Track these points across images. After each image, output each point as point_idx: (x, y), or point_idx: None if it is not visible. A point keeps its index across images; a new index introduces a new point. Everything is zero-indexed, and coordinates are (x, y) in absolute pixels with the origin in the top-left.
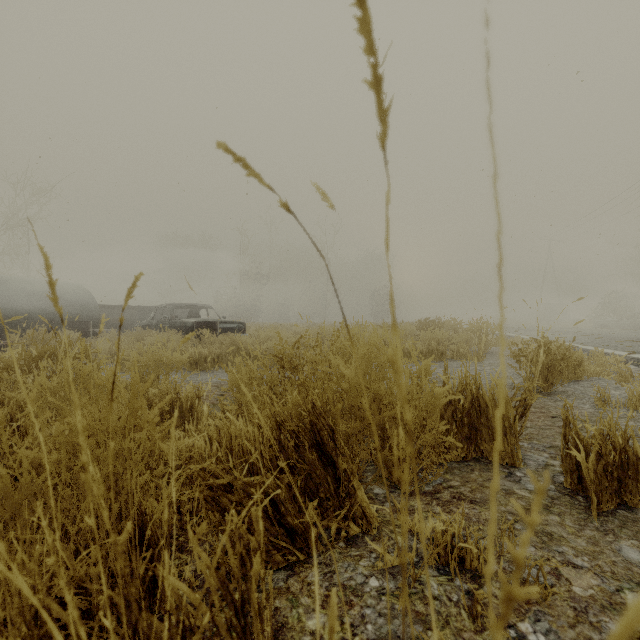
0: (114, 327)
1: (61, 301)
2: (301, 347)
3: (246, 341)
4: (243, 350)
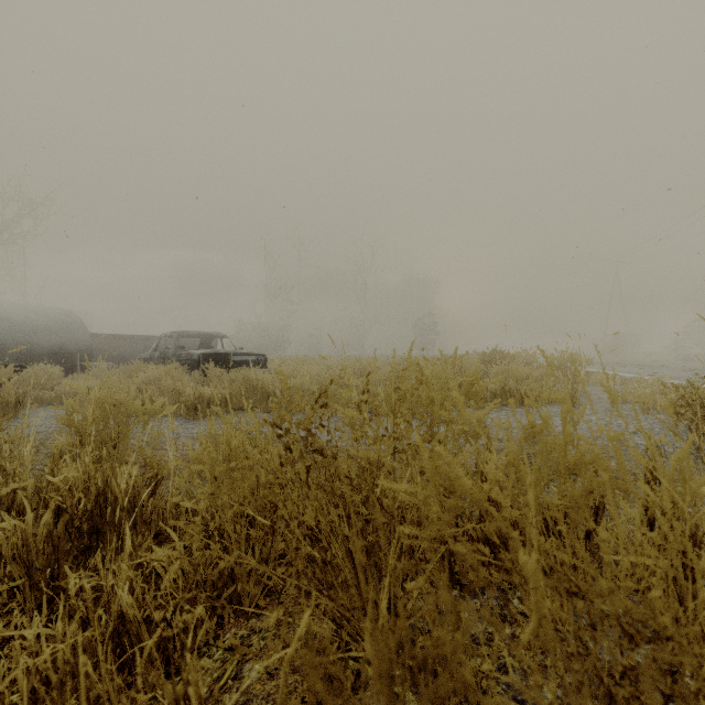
0: (113, 360)
1: (41, 328)
2: (334, 386)
3: (264, 378)
4: (259, 390)
